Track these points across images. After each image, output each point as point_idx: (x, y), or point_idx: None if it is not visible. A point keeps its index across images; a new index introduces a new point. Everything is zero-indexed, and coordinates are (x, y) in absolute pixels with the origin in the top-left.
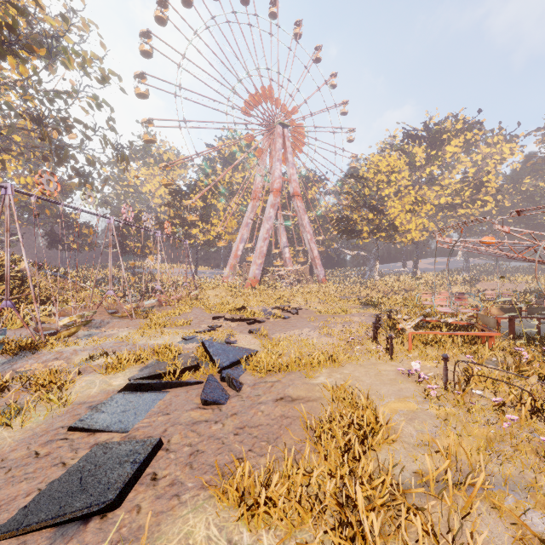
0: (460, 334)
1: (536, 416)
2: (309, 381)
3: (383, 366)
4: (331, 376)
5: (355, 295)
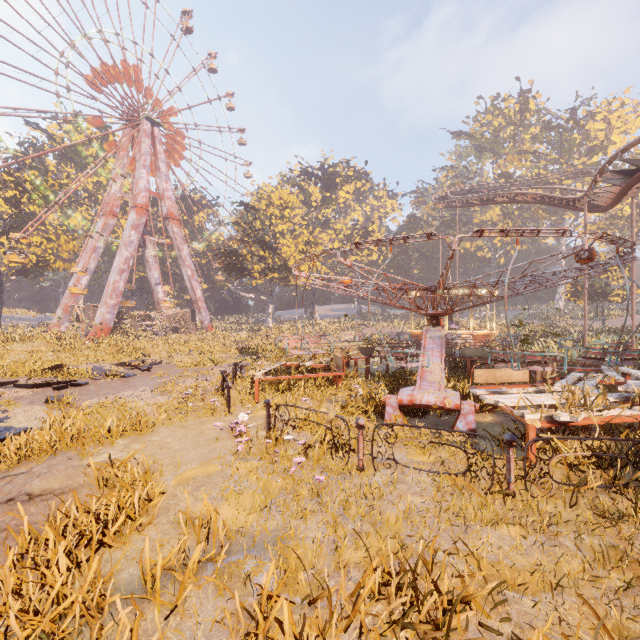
0: (308, 376)
1: (335, 453)
2: (82, 463)
3: (212, 424)
4: (126, 449)
5: (244, 344)
